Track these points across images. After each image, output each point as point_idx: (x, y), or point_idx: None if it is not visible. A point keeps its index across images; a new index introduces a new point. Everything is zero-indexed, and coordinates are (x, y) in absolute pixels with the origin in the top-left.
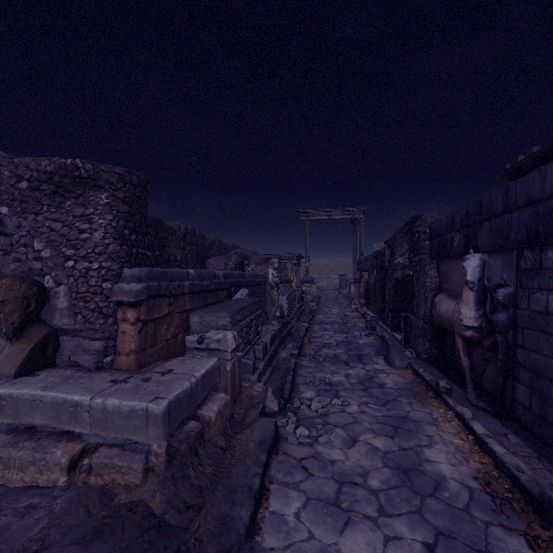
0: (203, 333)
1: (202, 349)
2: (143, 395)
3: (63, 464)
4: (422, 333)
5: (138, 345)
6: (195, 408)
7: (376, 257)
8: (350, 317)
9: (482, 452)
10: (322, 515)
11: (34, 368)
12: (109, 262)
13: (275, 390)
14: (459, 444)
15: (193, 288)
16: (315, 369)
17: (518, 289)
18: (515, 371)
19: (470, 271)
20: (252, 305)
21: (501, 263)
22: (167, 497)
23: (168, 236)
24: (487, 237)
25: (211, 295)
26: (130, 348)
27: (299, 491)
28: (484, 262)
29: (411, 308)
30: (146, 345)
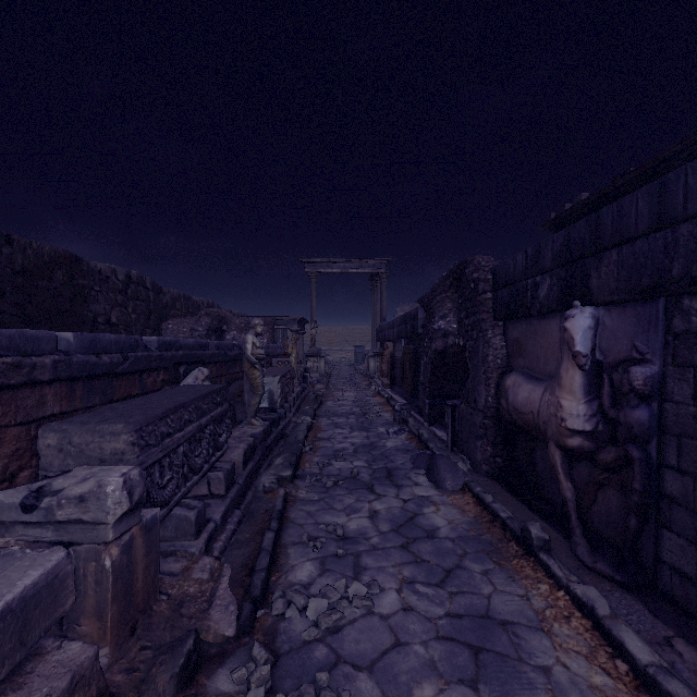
0: (47, 481)
1: (39, 521)
2: None
3: None
4: (482, 432)
5: None
6: None
7: (405, 321)
8: (371, 404)
9: None
10: None
11: None
12: None
13: (236, 572)
14: (607, 690)
15: (69, 369)
16: (320, 505)
17: (668, 368)
18: (661, 509)
19: (579, 337)
20: (205, 398)
21: (632, 322)
22: None
23: (95, 284)
24: (613, 276)
25: (125, 380)
26: None
27: None
28: (597, 321)
29: (463, 395)
30: None
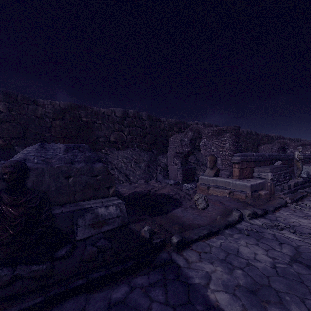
0: (259, 173)
1: (259, 178)
2: (244, 182)
3: (228, 192)
4: None
5: (238, 174)
6: (257, 191)
7: None
8: None
9: None
10: (295, 216)
11: (215, 176)
12: (230, 152)
13: (290, 198)
14: None
15: (255, 159)
16: None
17: None
18: None
19: None
20: (282, 167)
21: None
22: (251, 201)
23: None
24: None
25: (262, 162)
26: (236, 175)
27: (290, 213)
28: None
29: None
30: (240, 175)
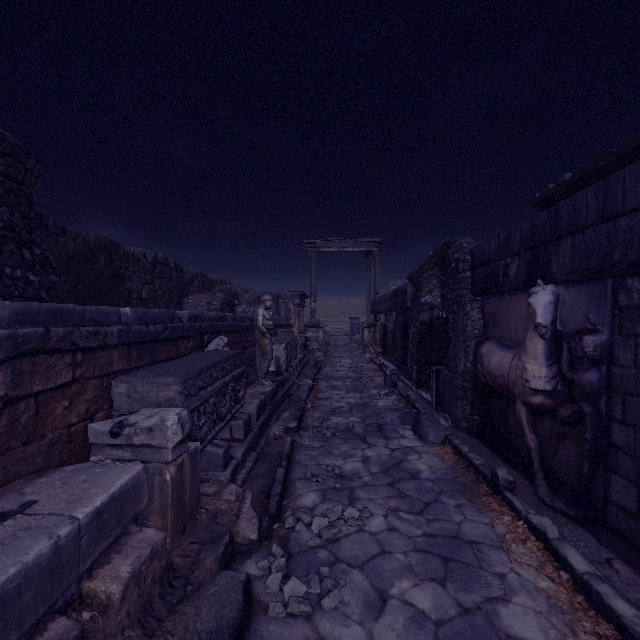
0: (125, 417)
1: (121, 445)
2: None
3: None
4: (462, 393)
5: None
6: (79, 578)
7: (395, 295)
8: (364, 370)
9: (592, 609)
10: None
11: None
12: None
13: (256, 496)
14: (550, 591)
15: (128, 336)
16: (320, 451)
17: (615, 337)
18: (610, 456)
19: (541, 310)
20: (228, 361)
21: (586, 298)
22: None
23: (129, 266)
24: (569, 260)
25: (165, 346)
26: None
27: None
28: (557, 297)
29: (445, 361)
30: (12, 442)
